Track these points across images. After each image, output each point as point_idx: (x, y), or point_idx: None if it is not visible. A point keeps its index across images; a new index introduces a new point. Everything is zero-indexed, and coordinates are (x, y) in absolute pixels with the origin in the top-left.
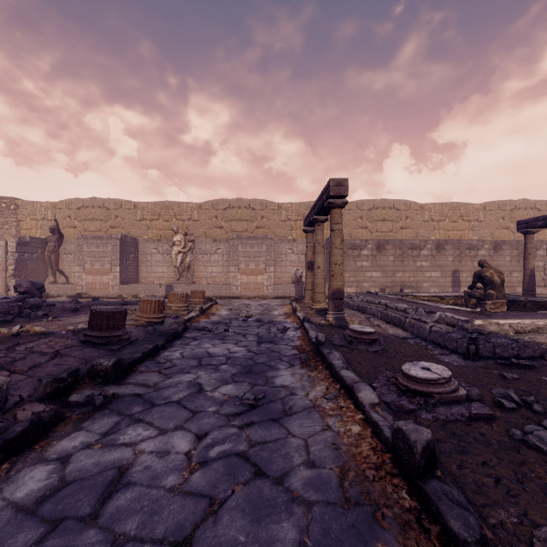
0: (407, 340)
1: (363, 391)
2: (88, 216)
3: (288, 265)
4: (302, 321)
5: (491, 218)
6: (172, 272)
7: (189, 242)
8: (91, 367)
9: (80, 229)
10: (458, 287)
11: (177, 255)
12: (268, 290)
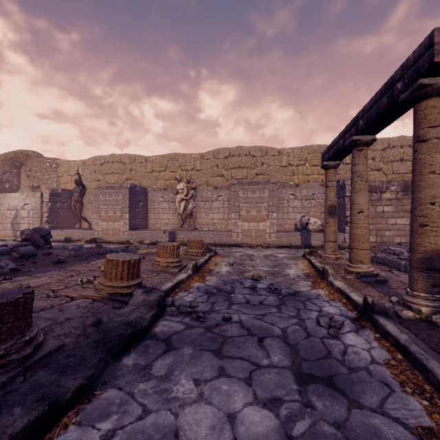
0: None
1: None
2: (108, 170)
3: (290, 211)
4: (368, 311)
5: None
6: (176, 218)
7: (191, 189)
8: None
9: (103, 182)
10: None
11: (180, 202)
12: (271, 237)
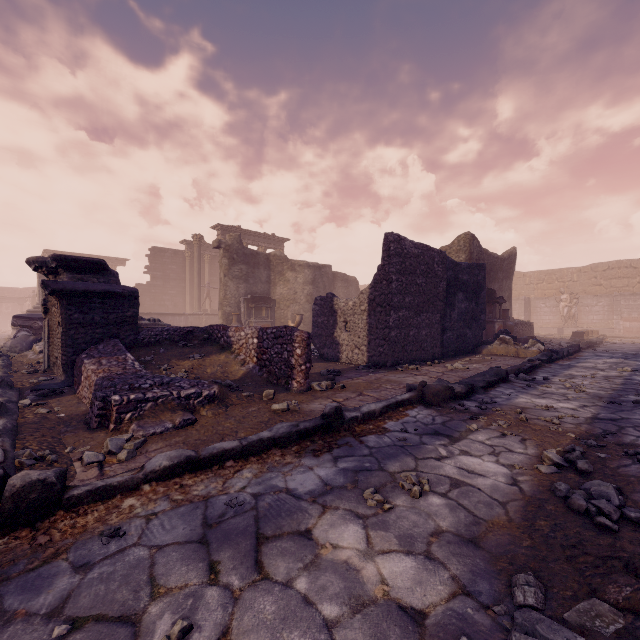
0: None
1: None
2: None
3: None
4: None
5: None
6: (556, 319)
7: (574, 299)
8: (589, 342)
9: None
10: None
11: (563, 308)
12: None
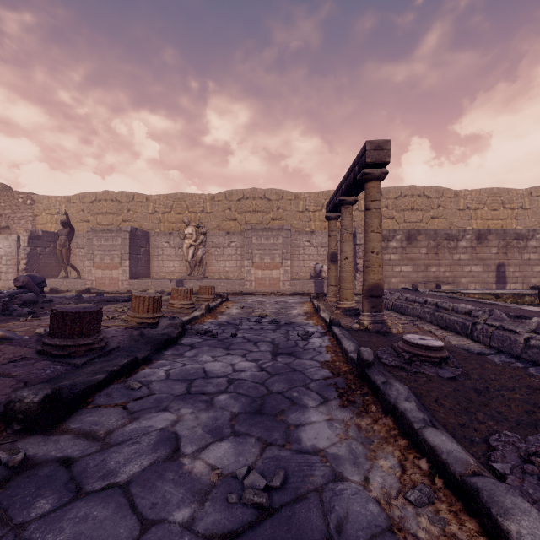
0: (487, 357)
1: (520, 519)
2: (101, 210)
3: (306, 259)
4: (330, 325)
5: (538, 205)
6: (183, 266)
7: (200, 234)
8: (5, 404)
9: (93, 223)
10: (503, 283)
11: (188, 248)
12: (285, 285)
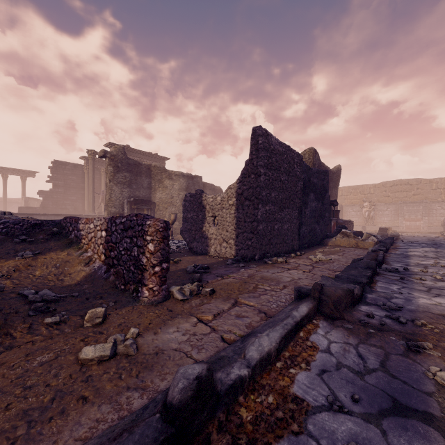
0: None
1: None
2: None
3: (438, 216)
4: None
5: None
6: (360, 220)
7: (372, 206)
8: (393, 235)
9: None
10: None
11: (365, 212)
12: (424, 229)
